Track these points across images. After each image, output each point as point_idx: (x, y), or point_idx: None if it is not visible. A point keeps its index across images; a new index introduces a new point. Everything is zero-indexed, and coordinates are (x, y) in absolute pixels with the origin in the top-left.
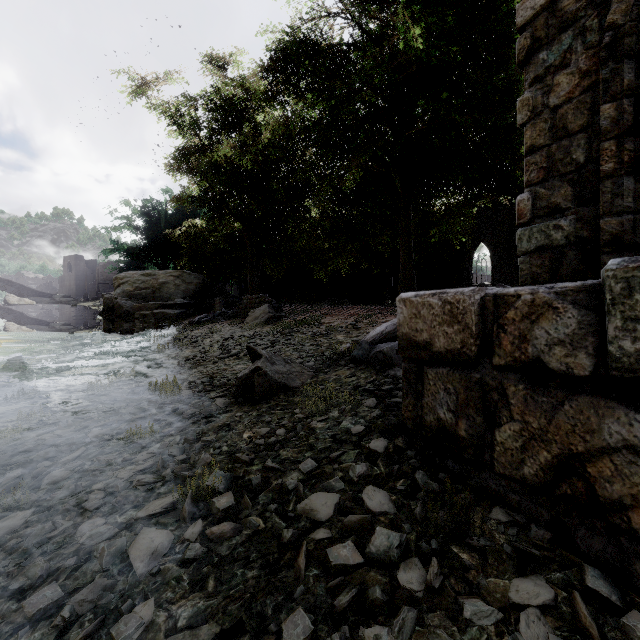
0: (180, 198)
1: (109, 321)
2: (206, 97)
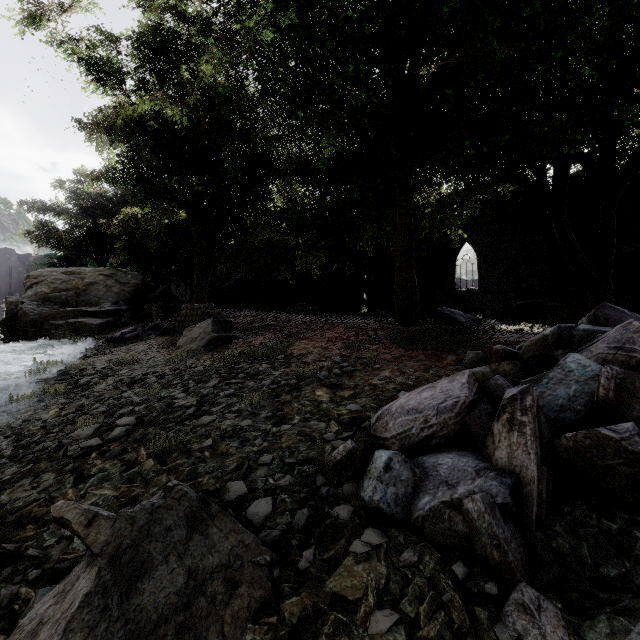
0: (103, 174)
1: (11, 332)
2: (135, 40)
